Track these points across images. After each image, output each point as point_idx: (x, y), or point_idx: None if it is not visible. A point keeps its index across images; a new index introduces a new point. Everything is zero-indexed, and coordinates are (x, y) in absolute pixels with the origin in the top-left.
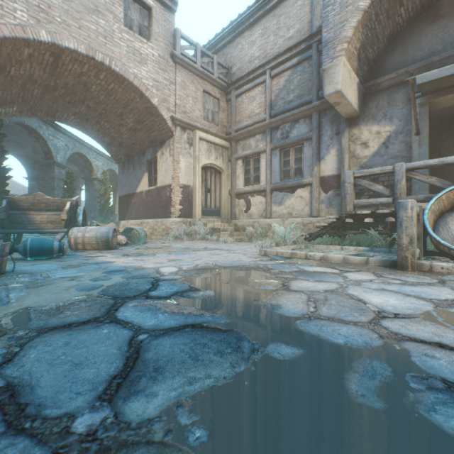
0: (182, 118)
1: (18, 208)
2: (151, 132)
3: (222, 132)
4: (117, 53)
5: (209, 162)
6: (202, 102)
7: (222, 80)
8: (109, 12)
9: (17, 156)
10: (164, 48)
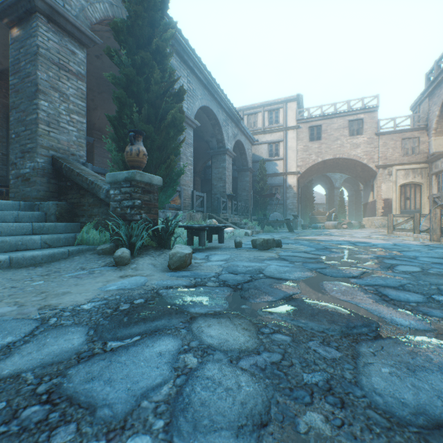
0: (383, 162)
1: (313, 215)
2: (368, 172)
3: (421, 158)
4: (345, 150)
5: (406, 182)
6: (400, 147)
7: (419, 125)
8: (341, 136)
9: (320, 184)
10: (370, 133)
